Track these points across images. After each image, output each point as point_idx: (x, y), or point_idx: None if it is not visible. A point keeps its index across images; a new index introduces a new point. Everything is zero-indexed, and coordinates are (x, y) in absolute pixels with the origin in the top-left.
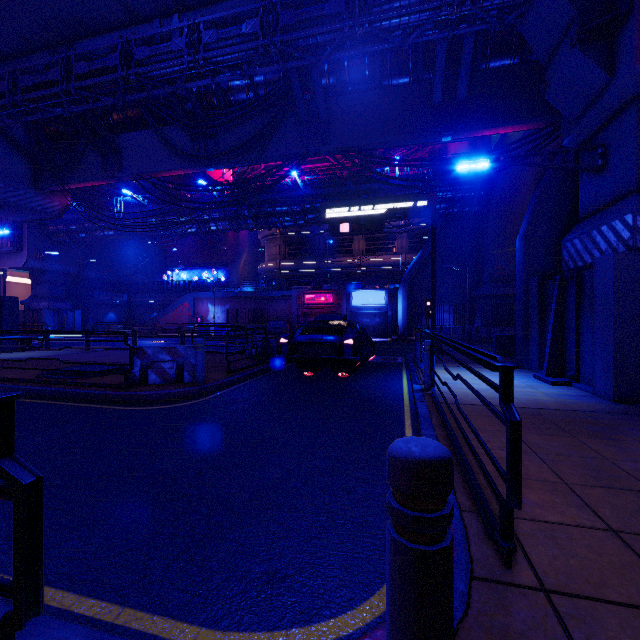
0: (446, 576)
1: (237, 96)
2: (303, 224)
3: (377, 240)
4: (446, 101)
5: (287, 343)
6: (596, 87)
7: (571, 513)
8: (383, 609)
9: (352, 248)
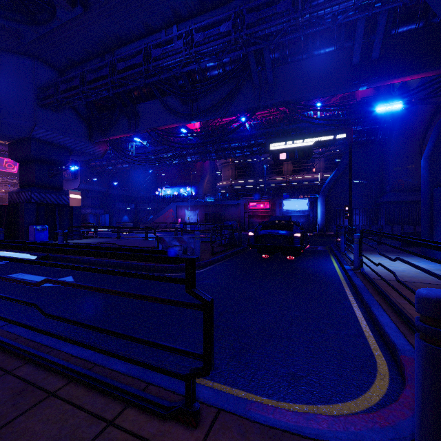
0: None
1: (211, 73)
2: (249, 154)
3: (301, 163)
4: (363, 61)
5: (253, 235)
6: None
7: None
8: (375, 401)
9: (282, 170)
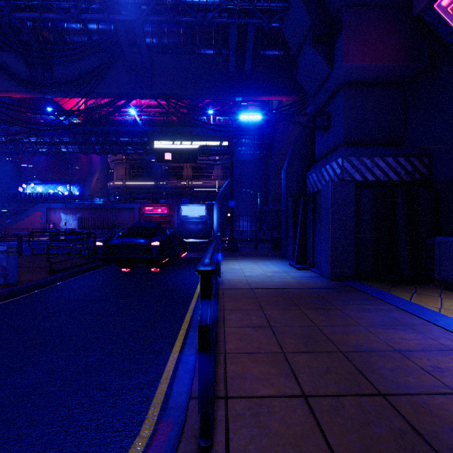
0: None
1: (72, 37)
2: (142, 153)
3: (200, 169)
4: (238, 72)
5: (102, 246)
6: (323, 75)
7: (279, 383)
8: None
9: (182, 174)
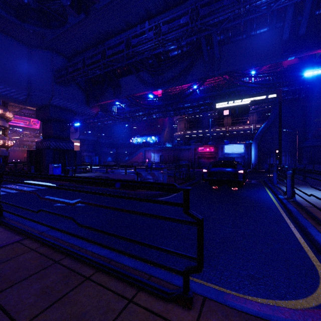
0: None
1: (172, 53)
2: (198, 112)
3: (238, 117)
4: (291, 37)
5: (206, 172)
6: None
7: None
8: None
9: (223, 122)
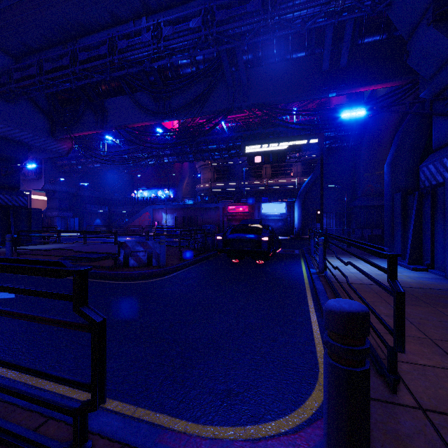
0: (367, 388)
1: (184, 70)
2: (227, 157)
3: (279, 167)
4: (332, 68)
5: (221, 239)
6: (446, 54)
7: (436, 359)
8: (307, 417)
9: (261, 173)
